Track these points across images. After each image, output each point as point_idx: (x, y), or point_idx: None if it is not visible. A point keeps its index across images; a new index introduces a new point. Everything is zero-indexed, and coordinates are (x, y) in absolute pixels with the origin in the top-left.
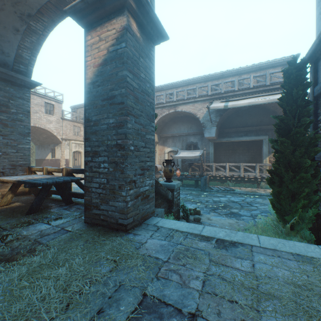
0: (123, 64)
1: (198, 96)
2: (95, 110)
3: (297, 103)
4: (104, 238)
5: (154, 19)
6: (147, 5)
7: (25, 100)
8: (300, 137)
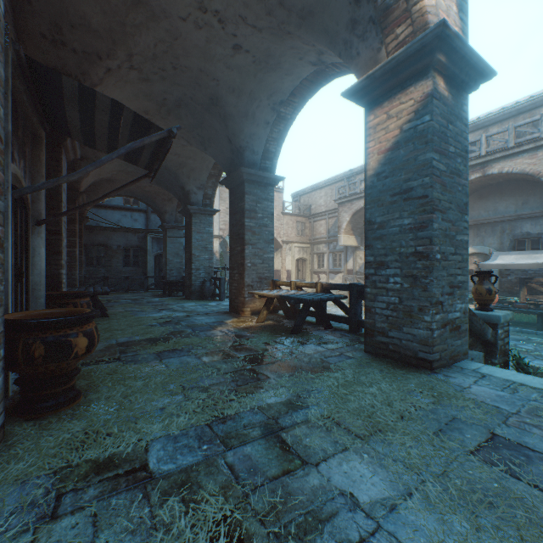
0: (426, 145)
1: None
2: (380, 208)
3: None
4: (402, 371)
5: (472, 60)
6: (463, 48)
7: (269, 201)
8: None
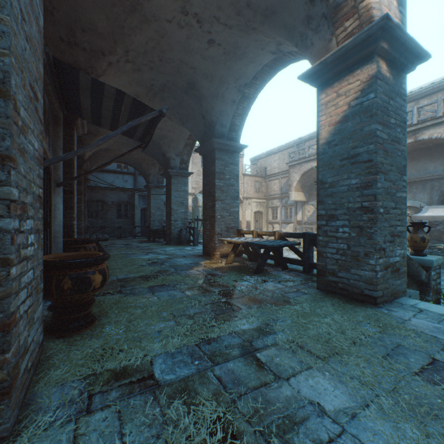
0: (371, 118)
1: None
2: (331, 171)
3: None
4: (351, 306)
5: (410, 46)
6: (403, 37)
7: (235, 165)
8: None
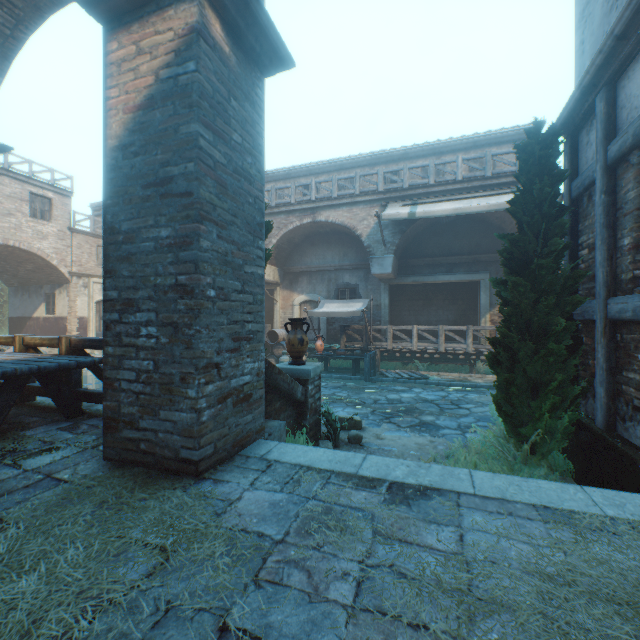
0: (191, 109)
1: (360, 192)
2: (128, 207)
3: (541, 209)
4: (145, 494)
5: (261, 18)
6: None
7: None
8: (548, 276)
